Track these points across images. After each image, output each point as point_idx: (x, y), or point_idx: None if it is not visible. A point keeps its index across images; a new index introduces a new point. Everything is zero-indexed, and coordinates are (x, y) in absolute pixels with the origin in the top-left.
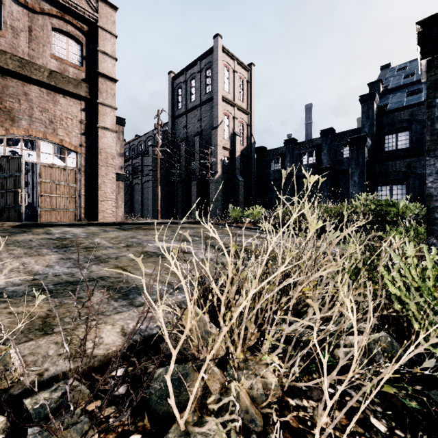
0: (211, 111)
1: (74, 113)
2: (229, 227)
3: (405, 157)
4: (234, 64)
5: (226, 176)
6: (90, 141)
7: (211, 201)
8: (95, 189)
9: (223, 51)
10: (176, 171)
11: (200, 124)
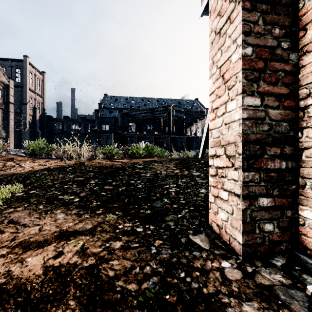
0: (21, 93)
1: (0, 114)
2: None
3: None
4: (35, 71)
5: (30, 129)
6: (5, 123)
7: (23, 142)
8: (6, 139)
9: (29, 64)
10: None
11: None
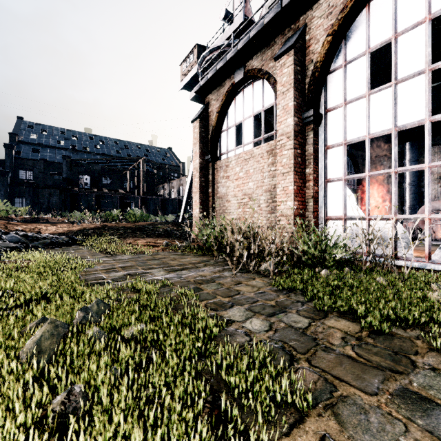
0: None
1: None
2: None
3: None
4: None
5: None
6: None
7: None
8: None
9: None
10: None
11: None
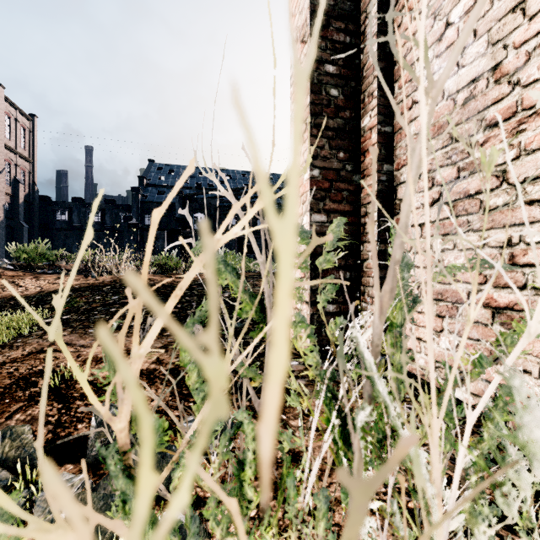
0: None
1: None
2: None
3: None
4: (16, 113)
5: (7, 221)
6: None
7: None
8: None
9: (5, 100)
10: None
11: None
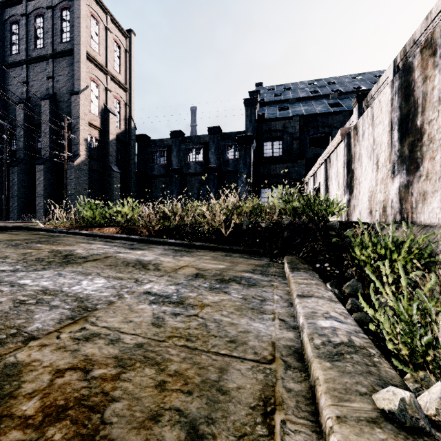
0: (70, 69)
1: None
2: (73, 236)
3: (283, 162)
4: (106, 19)
5: (94, 164)
6: None
7: (69, 195)
8: None
9: None
10: (5, 146)
11: (51, 83)
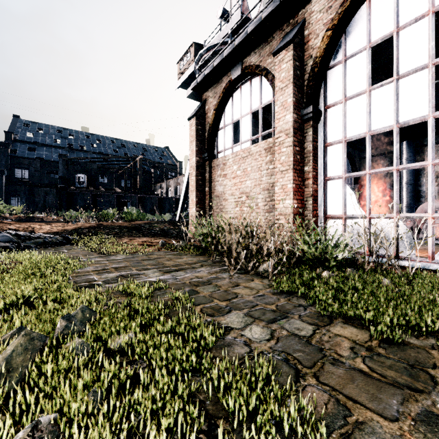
0: None
1: None
2: None
3: None
4: None
5: None
6: None
7: None
8: None
9: None
10: None
11: None
